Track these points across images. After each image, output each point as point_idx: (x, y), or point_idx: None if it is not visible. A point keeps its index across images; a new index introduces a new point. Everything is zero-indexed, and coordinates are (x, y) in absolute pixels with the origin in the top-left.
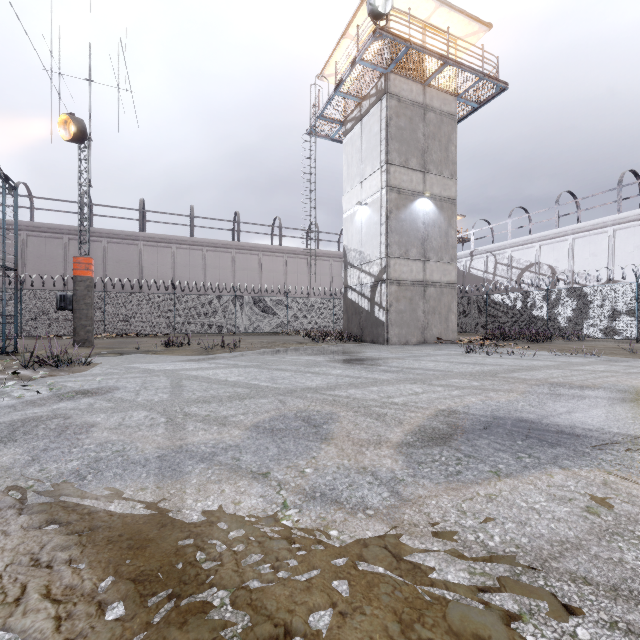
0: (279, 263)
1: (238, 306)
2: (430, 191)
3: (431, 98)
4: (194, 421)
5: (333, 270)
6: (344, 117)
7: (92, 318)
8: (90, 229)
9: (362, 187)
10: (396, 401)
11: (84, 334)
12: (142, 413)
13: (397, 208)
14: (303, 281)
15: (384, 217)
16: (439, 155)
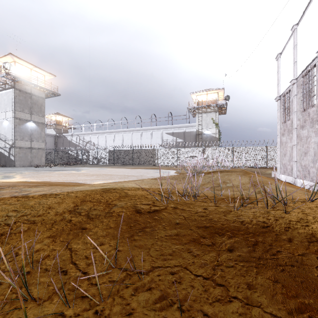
0: None
1: None
2: (34, 120)
3: (34, 92)
4: None
5: None
6: None
7: None
8: None
9: (6, 113)
10: None
11: None
12: None
13: (19, 124)
14: None
15: (13, 127)
16: (37, 109)
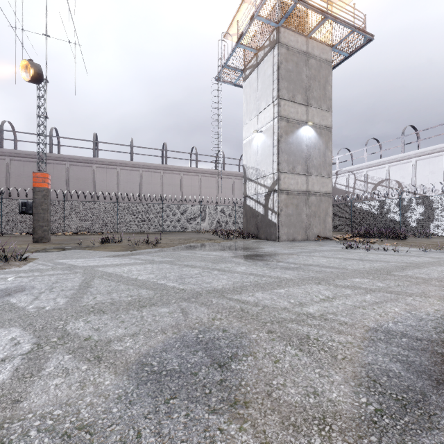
0: (195, 180)
1: (164, 211)
2: (312, 121)
3: (312, 48)
4: (64, 351)
5: (235, 185)
6: (244, 66)
7: (48, 220)
8: (57, 155)
9: (258, 118)
10: (311, 311)
11: (41, 233)
12: (12, 332)
13: (286, 133)
14: (213, 193)
15: (276, 140)
16: (319, 92)
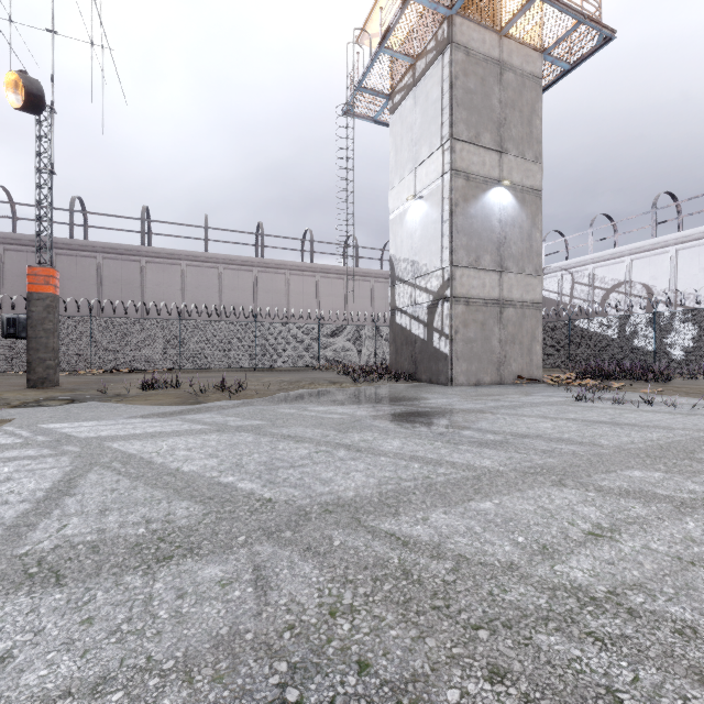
0: (310, 284)
1: (258, 335)
2: (508, 178)
3: (509, 53)
4: None
5: (375, 292)
6: (391, 88)
7: (55, 349)
8: (81, 242)
9: (415, 176)
10: (581, 580)
11: (43, 371)
12: None
13: (465, 200)
14: (339, 305)
15: (447, 212)
16: (520, 130)
